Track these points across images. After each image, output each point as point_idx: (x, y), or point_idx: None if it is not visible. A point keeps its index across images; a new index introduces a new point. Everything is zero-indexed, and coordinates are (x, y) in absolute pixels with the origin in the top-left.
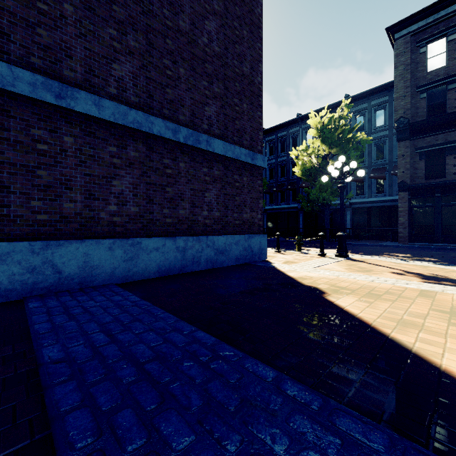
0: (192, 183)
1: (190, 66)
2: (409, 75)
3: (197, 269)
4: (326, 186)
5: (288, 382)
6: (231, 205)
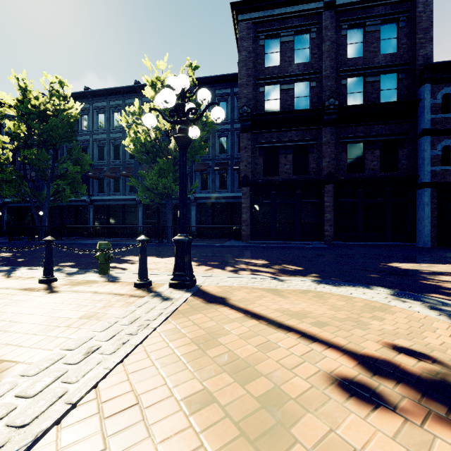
0: None
1: None
2: (251, 64)
3: None
4: (168, 170)
5: None
6: None
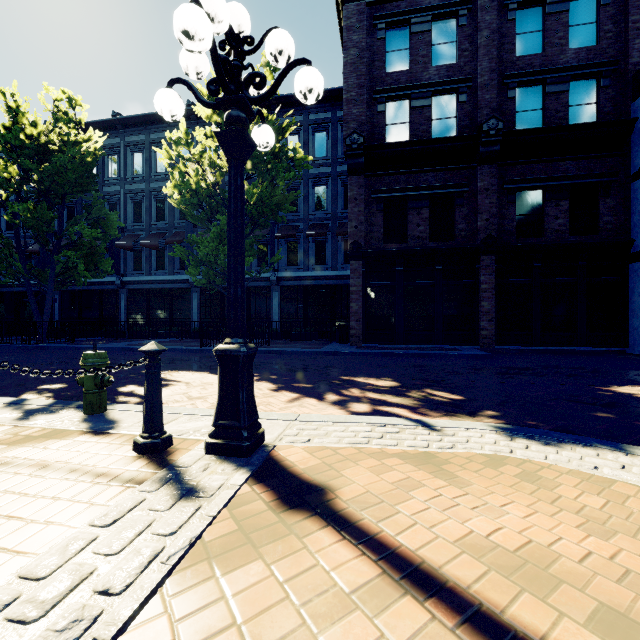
0: None
1: None
2: (364, 68)
3: None
4: None
5: None
6: None
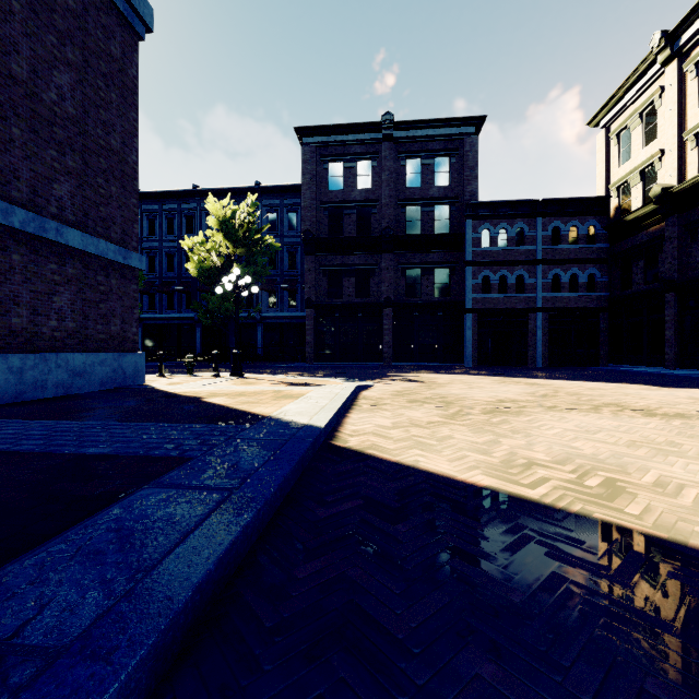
0: (32, 283)
1: (30, 127)
2: (315, 188)
3: (42, 397)
4: (230, 294)
5: (162, 424)
6: (93, 314)
